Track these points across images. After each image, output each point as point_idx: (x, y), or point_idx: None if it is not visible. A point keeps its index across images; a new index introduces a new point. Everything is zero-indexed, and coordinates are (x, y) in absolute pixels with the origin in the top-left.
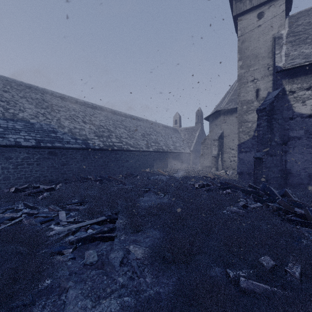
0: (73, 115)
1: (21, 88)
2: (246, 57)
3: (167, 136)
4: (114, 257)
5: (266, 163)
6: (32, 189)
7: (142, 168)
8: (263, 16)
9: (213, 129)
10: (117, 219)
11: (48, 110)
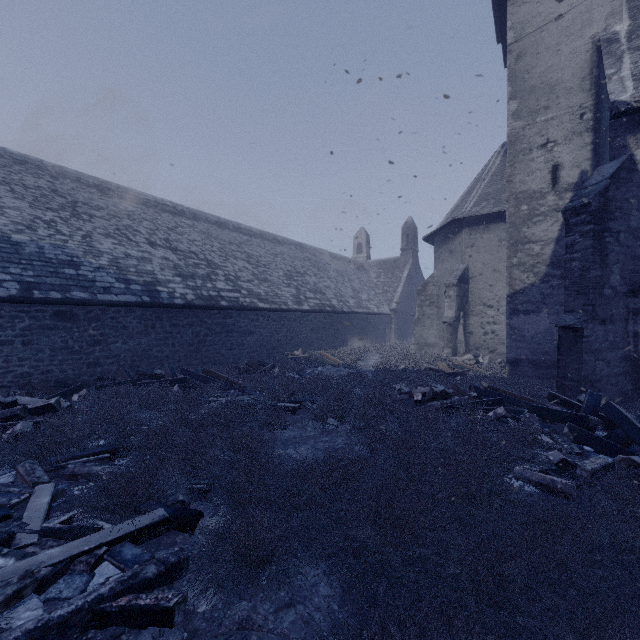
0: (127, 227)
1: (1, 164)
2: (527, 92)
3: (341, 277)
4: None
5: (592, 340)
6: None
7: (285, 350)
8: None
9: (444, 262)
10: (202, 515)
11: (63, 215)
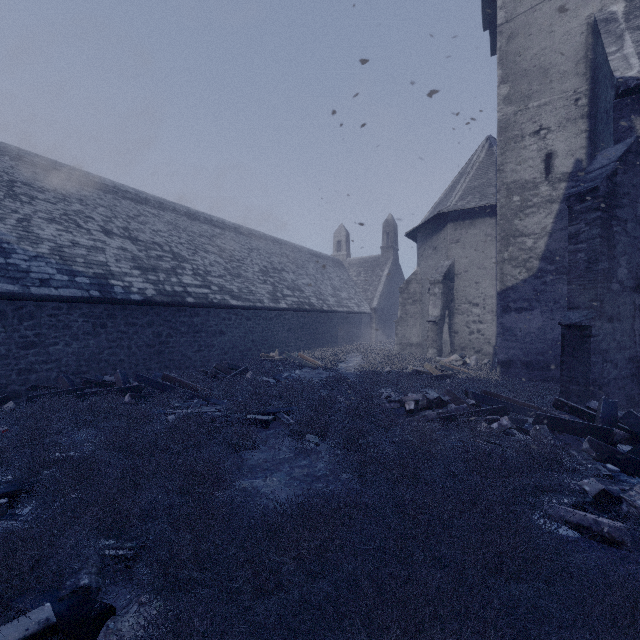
0: (77, 212)
1: None
2: (519, 75)
3: (320, 275)
4: None
5: (600, 339)
6: None
7: (260, 351)
8: None
9: (427, 259)
10: (113, 610)
11: None
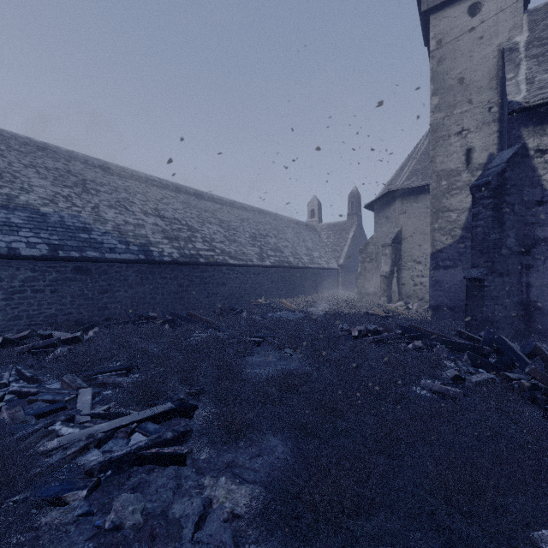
0: (125, 199)
1: (28, 150)
2: (447, 89)
3: (297, 238)
4: (181, 511)
5: (492, 289)
6: (38, 340)
7: (250, 298)
8: (481, 11)
9: (381, 226)
10: (197, 407)
11: (77, 191)
